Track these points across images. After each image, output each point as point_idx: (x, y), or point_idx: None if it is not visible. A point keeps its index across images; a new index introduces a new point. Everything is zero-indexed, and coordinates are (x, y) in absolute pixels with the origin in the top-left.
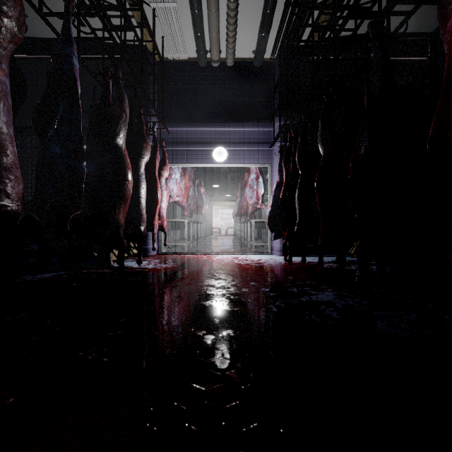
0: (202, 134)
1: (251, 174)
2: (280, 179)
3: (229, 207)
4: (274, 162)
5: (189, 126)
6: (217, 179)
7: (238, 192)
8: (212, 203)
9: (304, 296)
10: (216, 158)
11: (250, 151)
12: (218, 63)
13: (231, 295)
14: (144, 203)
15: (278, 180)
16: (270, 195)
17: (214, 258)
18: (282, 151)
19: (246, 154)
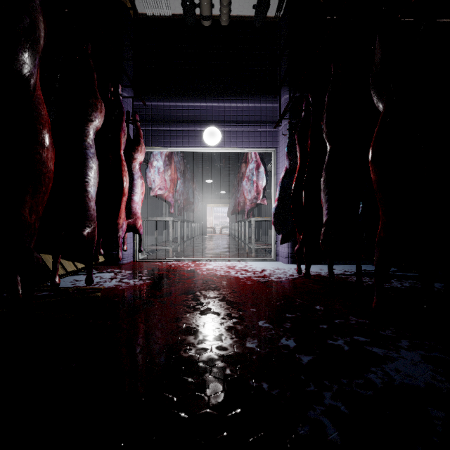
0: (189, 110)
1: (249, 163)
2: (289, 165)
3: (224, 206)
4: (279, 146)
5: (173, 99)
6: (210, 174)
7: (233, 188)
8: (206, 201)
9: (370, 368)
10: (207, 140)
11: (249, 132)
12: (210, 21)
13: (226, 364)
14: (90, 191)
15: (287, 166)
16: (275, 188)
17: (204, 267)
18: (292, 128)
19: (245, 136)
